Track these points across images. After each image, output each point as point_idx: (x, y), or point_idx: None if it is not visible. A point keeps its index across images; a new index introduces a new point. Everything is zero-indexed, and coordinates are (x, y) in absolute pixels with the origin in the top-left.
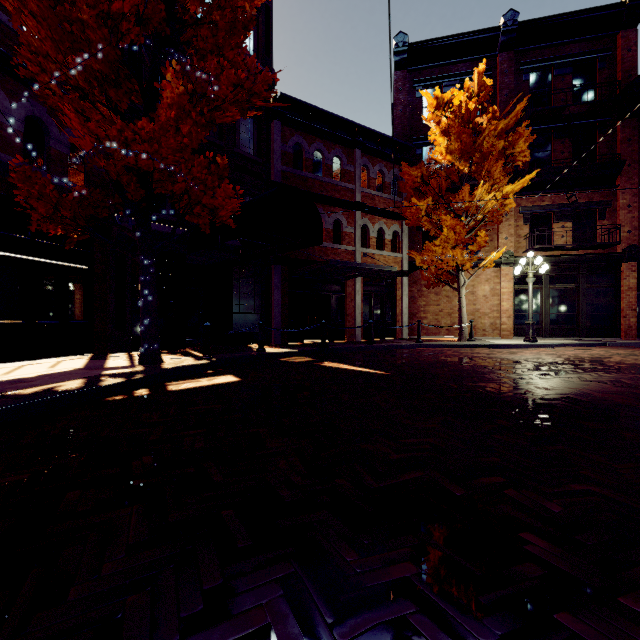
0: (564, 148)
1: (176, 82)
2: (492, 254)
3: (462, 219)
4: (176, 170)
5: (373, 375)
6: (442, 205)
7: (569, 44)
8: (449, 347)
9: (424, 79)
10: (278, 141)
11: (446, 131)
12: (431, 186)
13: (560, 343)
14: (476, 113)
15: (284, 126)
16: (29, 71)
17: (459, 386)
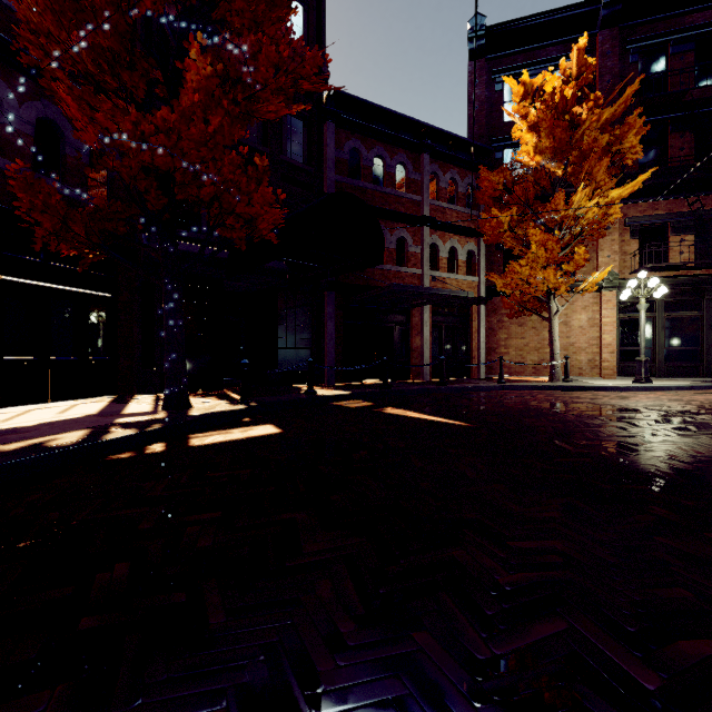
0: (684, 143)
1: (202, 60)
2: (594, 275)
3: (555, 233)
4: (202, 170)
5: (450, 427)
6: (529, 217)
7: (690, 14)
8: (539, 389)
9: (505, 68)
10: (331, 146)
11: (535, 126)
12: (516, 194)
13: (682, 385)
14: (574, 101)
15: (338, 129)
16: (32, 58)
17: (570, 445)
